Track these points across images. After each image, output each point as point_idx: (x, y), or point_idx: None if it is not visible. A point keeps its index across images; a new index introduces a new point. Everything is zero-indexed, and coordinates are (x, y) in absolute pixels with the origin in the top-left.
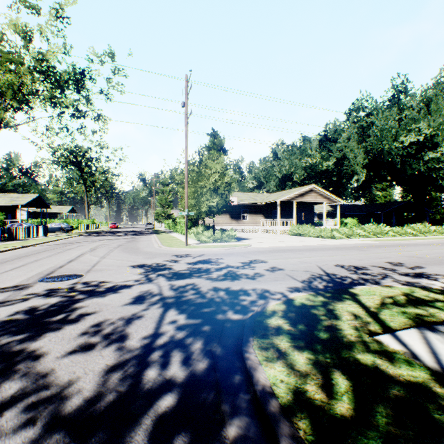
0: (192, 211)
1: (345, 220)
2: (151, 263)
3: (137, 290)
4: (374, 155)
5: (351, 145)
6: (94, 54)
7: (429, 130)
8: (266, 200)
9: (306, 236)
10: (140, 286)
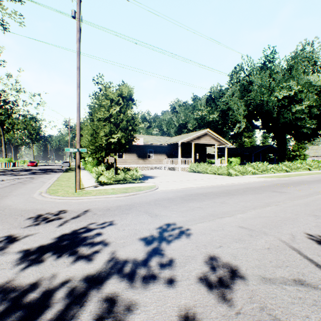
0: (94, 149)
1: (231, 159)
2: None
3: None
4: (254, 106)
5: (235, 99)
6: None
7: (298, 87)
8: (168, 141)
9: (204, 173)
10: None
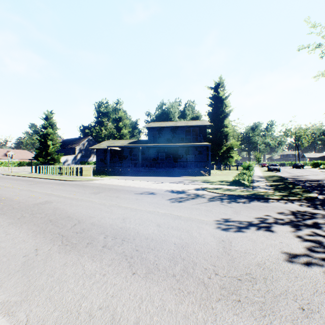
0: None
1: None
2: None
3: None
4: None
5: None
6: None
7: None
8: None
9: None
10: None
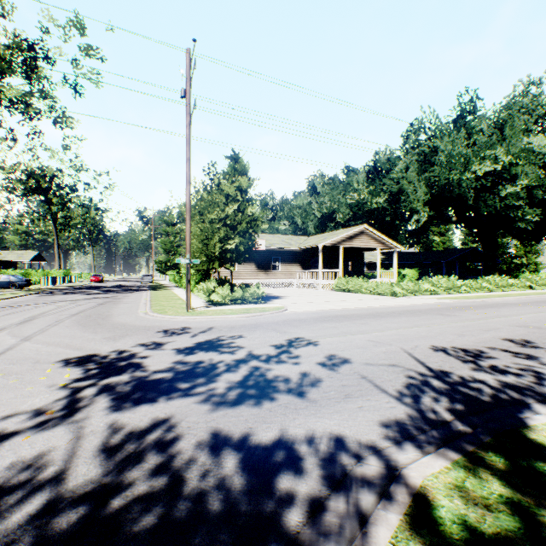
0: (200, 258)
1: (403, 272)
2: (108, 351)
3: (2, 460)
4: (439, 188)
5: (410, 176)
6: (49, 20)
7: (508, 158)
8: (303, 244)
9: (357, 292)
10: (27, 438)
